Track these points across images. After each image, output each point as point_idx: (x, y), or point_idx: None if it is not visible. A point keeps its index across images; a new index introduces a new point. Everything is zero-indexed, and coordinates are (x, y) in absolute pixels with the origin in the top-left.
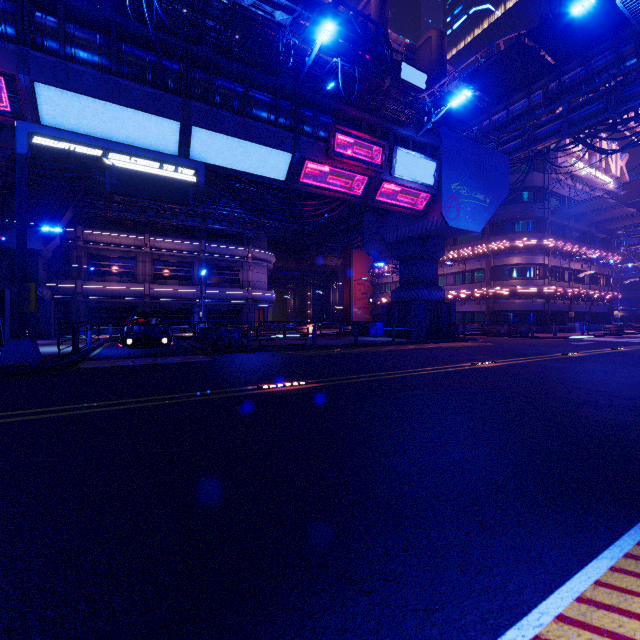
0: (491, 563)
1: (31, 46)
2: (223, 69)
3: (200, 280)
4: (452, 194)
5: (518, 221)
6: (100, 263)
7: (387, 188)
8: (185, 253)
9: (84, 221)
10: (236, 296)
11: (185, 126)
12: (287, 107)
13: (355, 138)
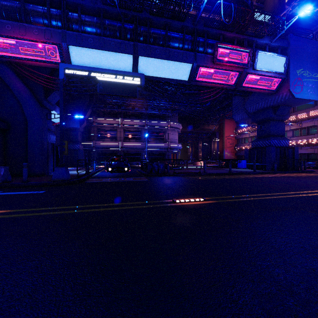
0: None
1: (67, 29)
2: (154, 23)
3: (145, 139)
4: (297, 76)
5: None
6: (102, 133)
7: (251, 78)
8: (138, 126)
9: (96, 114)
10: (162, 146)
11: (135, 57)
12: (189, 38)
13: (230, 49)
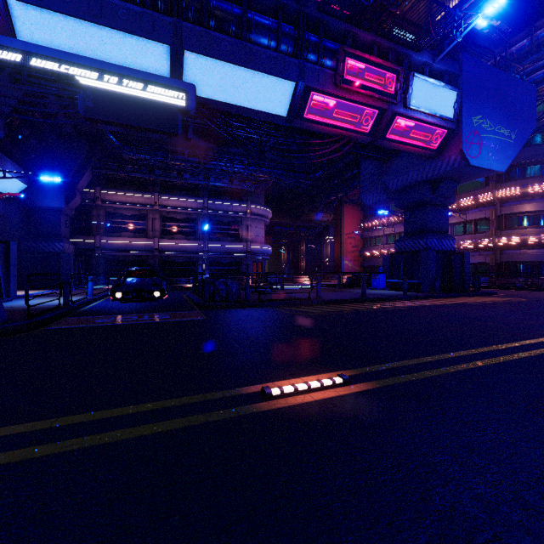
0: None
1: None
2: None
3: (203, 235)
4: (473, 128)
5: (530, 165)
6: (116, 220)
7: (399, 123)
8: (190, 210)
9: (102, 183)
10: (236, 249)
11: (176, 50)
12: (290, 30)
13: (366, 63)
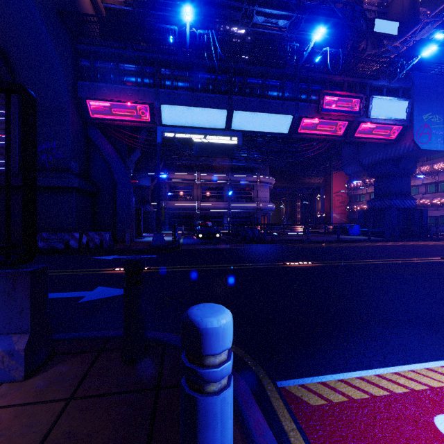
0: (439, 344)
1: (159, 86)
2: (250, 72)
3: (228, 198)
4: (424, 123)
5: None
6: (175, 190)
7: (364, 127)
8: (219, 182)
9: (167, 168)
10: (249, 207)
11: (230, 111)
12: (290, 86)
13: (338, 96)
